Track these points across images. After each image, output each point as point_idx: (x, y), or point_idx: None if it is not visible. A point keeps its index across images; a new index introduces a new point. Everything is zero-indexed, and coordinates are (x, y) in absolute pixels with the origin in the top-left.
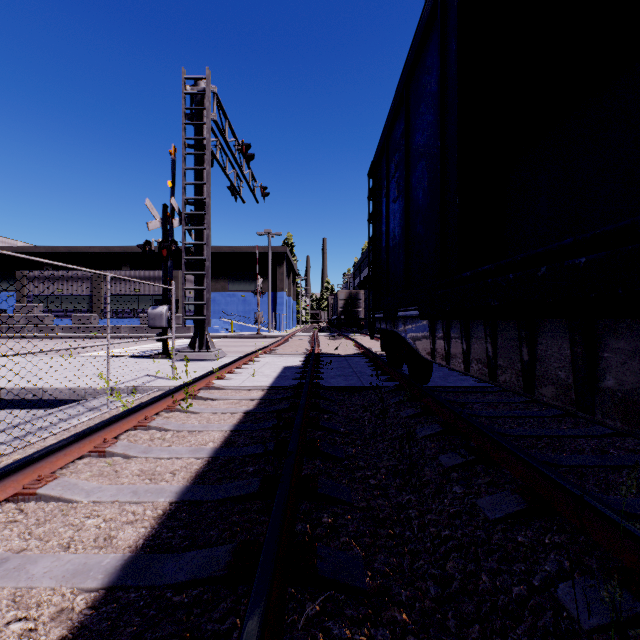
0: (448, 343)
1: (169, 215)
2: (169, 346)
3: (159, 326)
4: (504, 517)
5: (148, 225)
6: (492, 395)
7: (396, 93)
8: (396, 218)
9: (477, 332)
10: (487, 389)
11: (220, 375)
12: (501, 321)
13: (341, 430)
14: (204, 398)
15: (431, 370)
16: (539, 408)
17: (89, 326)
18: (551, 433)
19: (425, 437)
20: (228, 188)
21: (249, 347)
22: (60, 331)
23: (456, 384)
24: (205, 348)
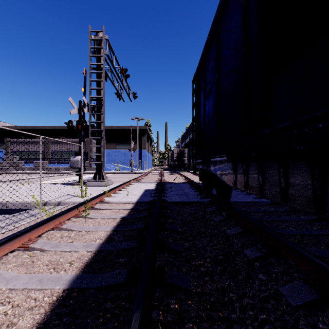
0: (247, 177)
1: (82, 106)
2: (84, 178)
3: (76, 167)
4: (303, 304)
5: (70, 111)
6: (265, 207)
7: (210, 30)
8: (210, 104)
9: (270, 170)
10: (261, 203)
11: (109, 194)
12: (292, 162)
13: (179, 230)
14: (98, 209)
15: (231, 192)
16: (295, 215)
17: (43, 167)
18: (310, 232)
19: (232, 235)
20: (115, 93)
21: (126, 178)
22: (27, 170)
23: (243, 200)
24: (102, 179)
